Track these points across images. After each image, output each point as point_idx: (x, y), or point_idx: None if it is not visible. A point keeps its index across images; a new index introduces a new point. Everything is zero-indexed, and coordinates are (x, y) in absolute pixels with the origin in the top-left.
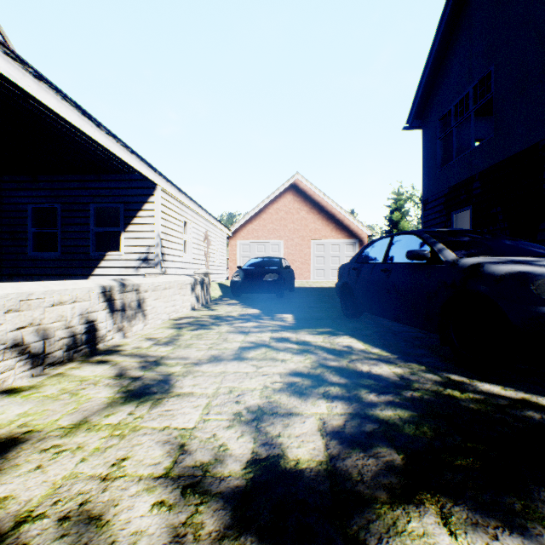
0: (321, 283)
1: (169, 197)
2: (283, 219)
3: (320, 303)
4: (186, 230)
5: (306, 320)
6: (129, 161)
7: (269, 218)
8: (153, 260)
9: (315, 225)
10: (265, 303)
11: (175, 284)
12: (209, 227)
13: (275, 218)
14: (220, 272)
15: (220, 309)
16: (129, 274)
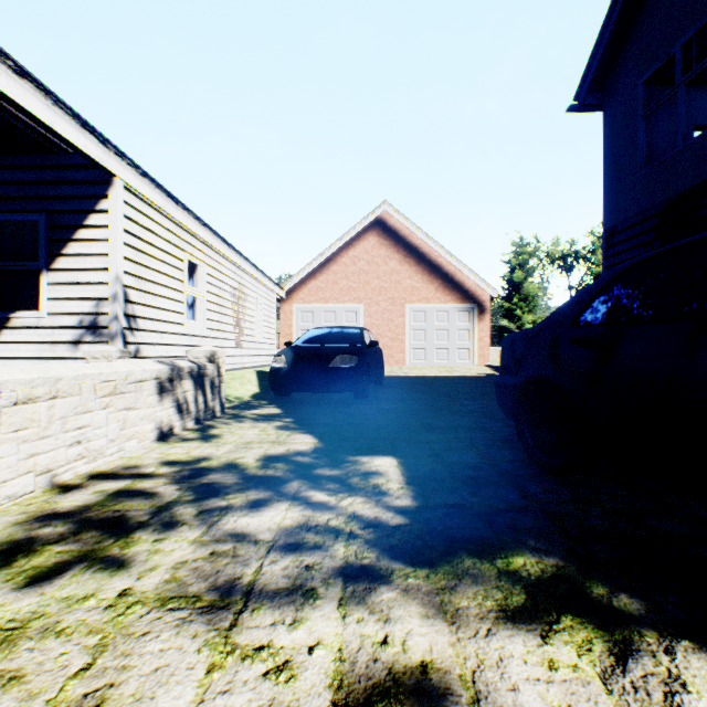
0: (421, 369)
1: (147, 209)
2: (364, 272)
3: (443, 414)
4: (195, 279)
5: (445, 489)
6: (8, 90)
7: (342, 271)
8: (107, 327)
9: (412, 281)
10: (332, 415)
11: (87, 384)
12: (244, 279)
13: (351, 271)
14: (264, 353)
15: (227, 436)
16: (57, 356)
